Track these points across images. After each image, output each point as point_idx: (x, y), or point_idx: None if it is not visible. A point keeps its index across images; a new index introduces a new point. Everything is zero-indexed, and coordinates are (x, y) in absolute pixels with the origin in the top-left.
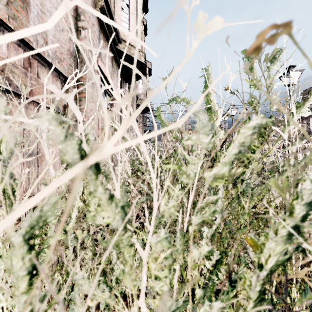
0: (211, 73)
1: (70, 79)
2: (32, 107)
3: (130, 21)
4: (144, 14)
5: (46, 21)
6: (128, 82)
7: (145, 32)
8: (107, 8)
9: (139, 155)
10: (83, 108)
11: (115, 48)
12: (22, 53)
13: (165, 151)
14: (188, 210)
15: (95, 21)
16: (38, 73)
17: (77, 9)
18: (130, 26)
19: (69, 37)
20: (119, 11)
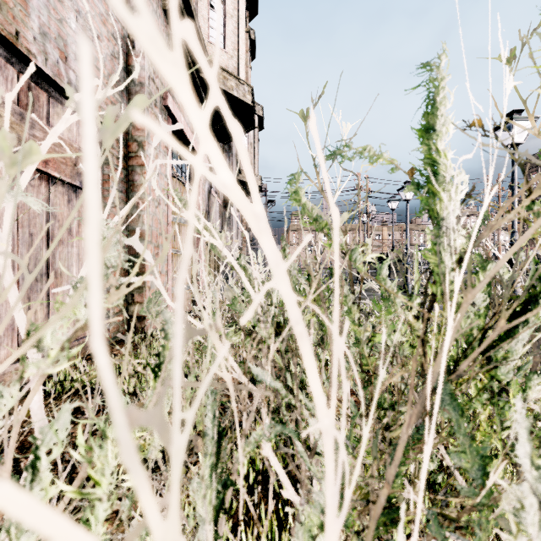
0: (446, 77)
1: None
2: (37, 183)
3: (226, 29)
4: (251, 18)
5: (64, 16)
6: (223, 139)
7: (252, 52)
8: (184, 2)
9: (248, 287)
10: (139, 185)
11: (198, 76)
12: (15, 77)
13: (316, 280)
14: (420, 495)
15: (162, 25)
16: (48, 117)
17: (127, 1)
18: (226, 38)
19: (112, 51)
20: (206, 11)
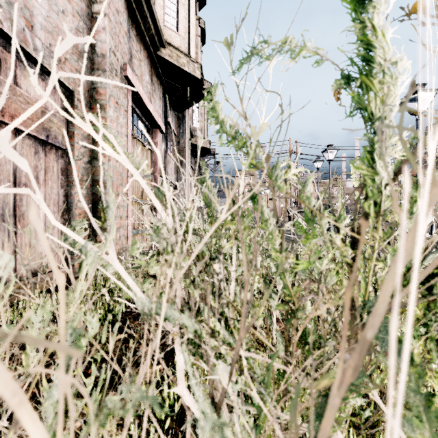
0: None
1: (78, 94)
2: None
3: (179, 15)
4: (200, 8)
5: None
6: (177, 109)
7: (203, 39)
8: None
9: (160, 210)
10: None
11: (155, 54)
12: None
13: (229, 198)
14: None
15: (122, 7)
16: (15, 78)
17: None
18: (179, 23)
19: (77, 26)
20: (162, 0)
